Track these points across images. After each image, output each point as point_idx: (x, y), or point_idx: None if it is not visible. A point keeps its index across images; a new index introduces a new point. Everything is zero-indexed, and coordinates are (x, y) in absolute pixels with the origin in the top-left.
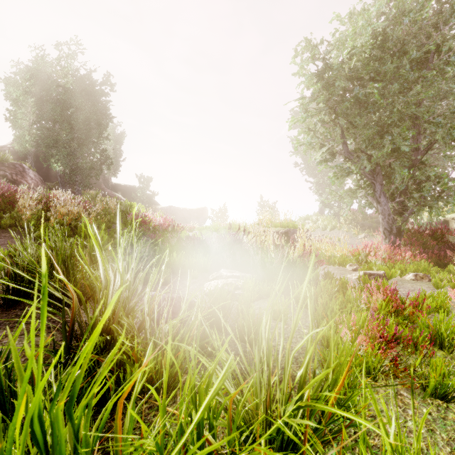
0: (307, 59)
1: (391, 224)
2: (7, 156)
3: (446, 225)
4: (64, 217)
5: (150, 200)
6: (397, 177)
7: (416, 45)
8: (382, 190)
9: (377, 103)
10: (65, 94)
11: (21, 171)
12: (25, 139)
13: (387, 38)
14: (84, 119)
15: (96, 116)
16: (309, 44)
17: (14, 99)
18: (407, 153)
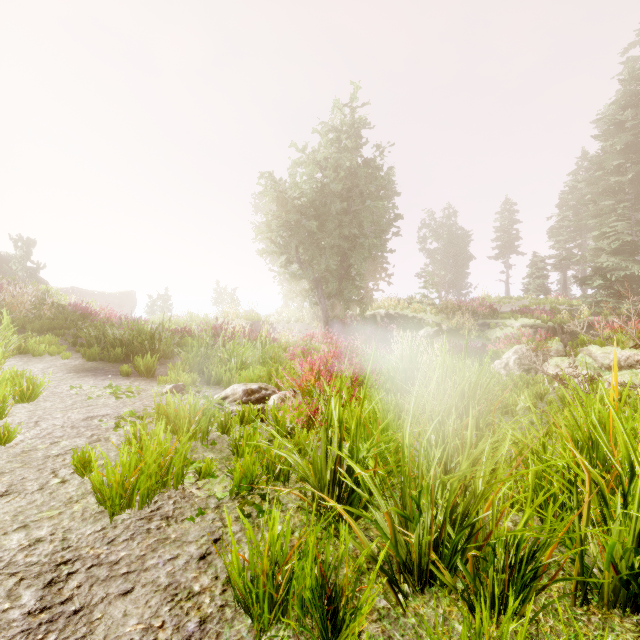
0: (270, 187)
1: (328, 318)
2: None
3: (375, 318)
4: (18, 309)
5: (35, 277)
6: (330, 285)
7: (340, 198)
8: (322, 293)
9: (317, 234)
10: None
11: None
12: None
13: (324, 187)
14: None
15: None
16: (272, 180)
17: None
18: (336, 269)
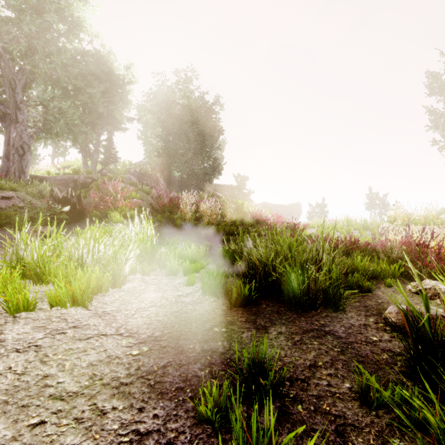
0: None
1: None
2: (148, 168)
3: None
4: (209, 217)
5: (246, 198)
6: None
7: None
8: None
9: None
10: (185, 113)
11: (156, 180)
12: (154, 154)
13: None
14: (198, 131)
15: (207, 127)
16: None
17: (147, 124)
18: None
